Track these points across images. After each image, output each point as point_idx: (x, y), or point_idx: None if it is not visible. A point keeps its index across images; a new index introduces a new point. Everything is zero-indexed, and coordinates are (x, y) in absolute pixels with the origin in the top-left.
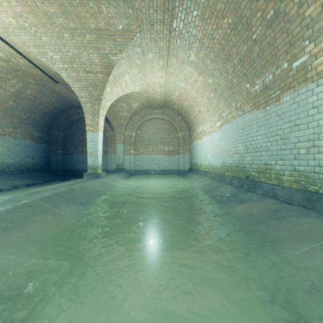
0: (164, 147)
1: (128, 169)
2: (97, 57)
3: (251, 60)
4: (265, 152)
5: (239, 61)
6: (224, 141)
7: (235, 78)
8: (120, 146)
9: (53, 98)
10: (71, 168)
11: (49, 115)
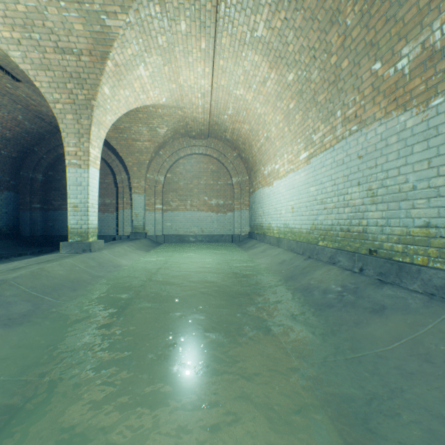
0: (210, 200)
1: (152, 234)
2: (78, 19)
3: (392, 5)
4: (426, 200)
5: (359, 16)
6: (317, 185)
7: (346, 60)
8: (139, 196)
9: (18, 113)
10: (58, 233)
11: (15, 144)
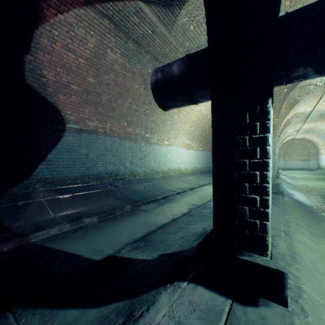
0: (300, 157)
1: (279, 167)
2: None
3: None
4: None
5: None
6: None
7: None
8: None
9: None
10: None
11: None
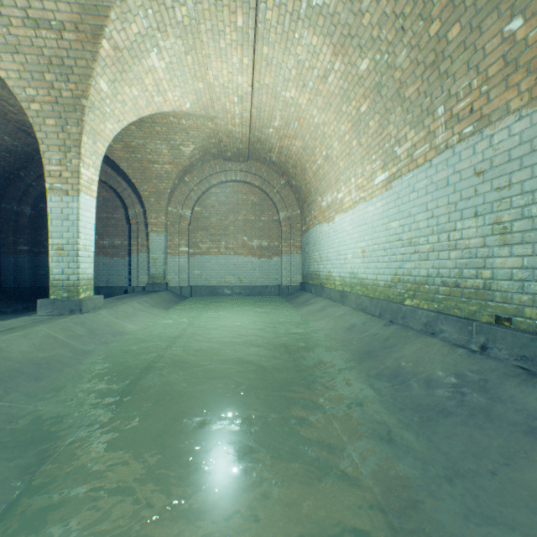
0: (250, 240)
1: (175, 285)
2: None
3: None
4: None
5: None
6: (402, 218)
7: (456, 24)
8: (157, 236)
9: None
10: None
11: None
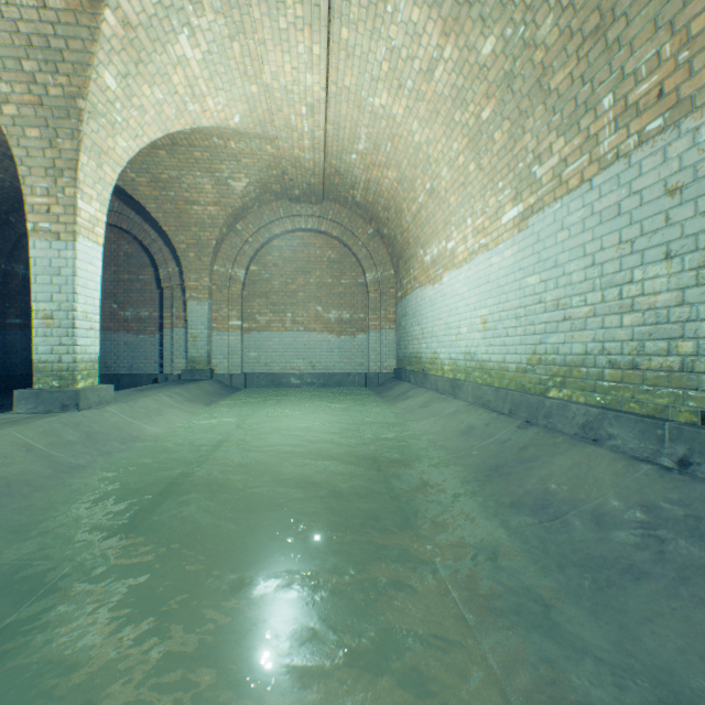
0: (326, 311)
1: (223, 372)
2: None
3: None
4: None
5: None
6: (545, 270)
7: None
8: (199, 305)
9: None
10: None
11: None
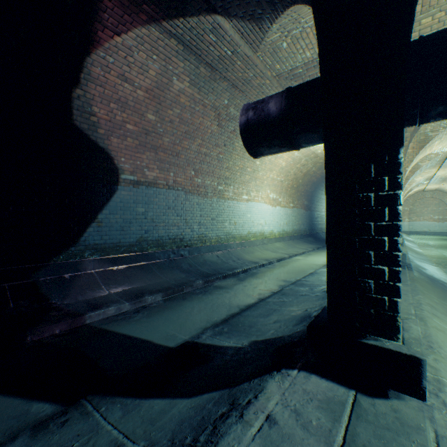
0: (433, 216)
1: (403, 231)
2: None
3: None
4: None
5: None
6: None
7: None
8: None
9: None
10: None
11: None
